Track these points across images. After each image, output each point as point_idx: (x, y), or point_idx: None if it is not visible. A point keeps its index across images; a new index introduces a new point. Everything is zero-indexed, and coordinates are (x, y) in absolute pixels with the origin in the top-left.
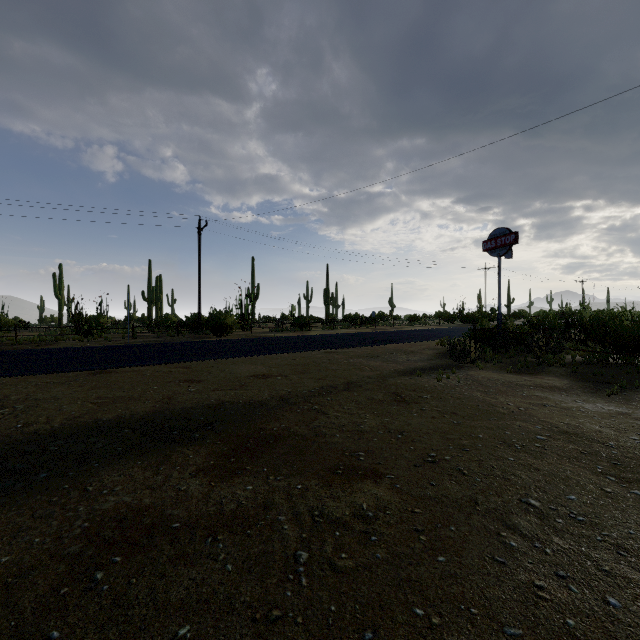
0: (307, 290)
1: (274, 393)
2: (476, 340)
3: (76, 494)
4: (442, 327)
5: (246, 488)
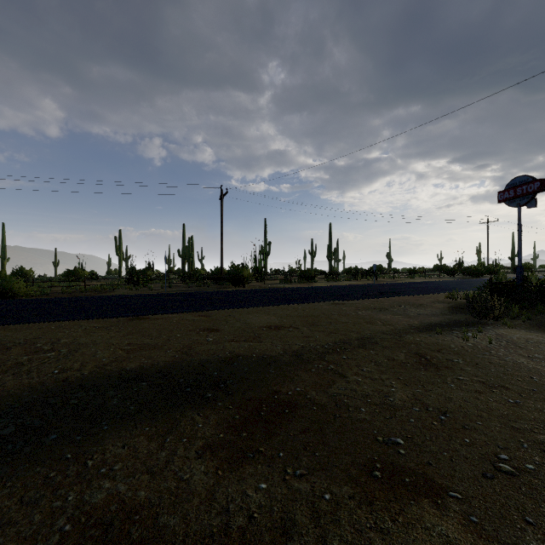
0: (312, 246)
1: (287, 347)
2: (493, 294)
3: (74, 470)
4: (443, 279)
5: (259, 486)
